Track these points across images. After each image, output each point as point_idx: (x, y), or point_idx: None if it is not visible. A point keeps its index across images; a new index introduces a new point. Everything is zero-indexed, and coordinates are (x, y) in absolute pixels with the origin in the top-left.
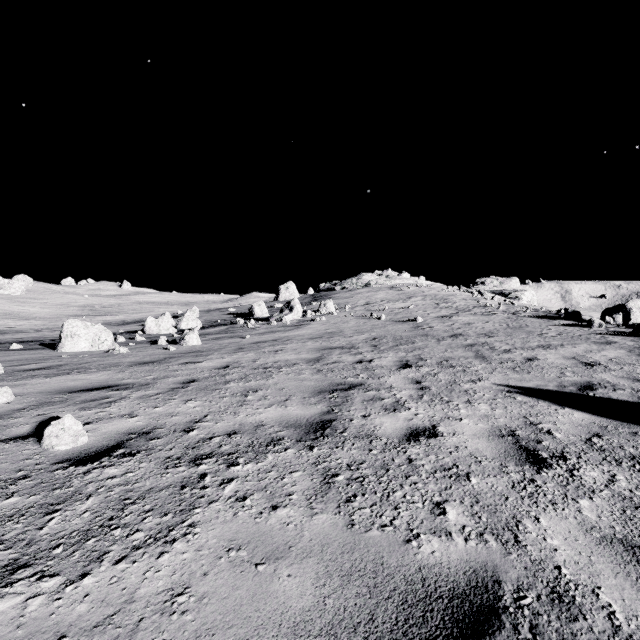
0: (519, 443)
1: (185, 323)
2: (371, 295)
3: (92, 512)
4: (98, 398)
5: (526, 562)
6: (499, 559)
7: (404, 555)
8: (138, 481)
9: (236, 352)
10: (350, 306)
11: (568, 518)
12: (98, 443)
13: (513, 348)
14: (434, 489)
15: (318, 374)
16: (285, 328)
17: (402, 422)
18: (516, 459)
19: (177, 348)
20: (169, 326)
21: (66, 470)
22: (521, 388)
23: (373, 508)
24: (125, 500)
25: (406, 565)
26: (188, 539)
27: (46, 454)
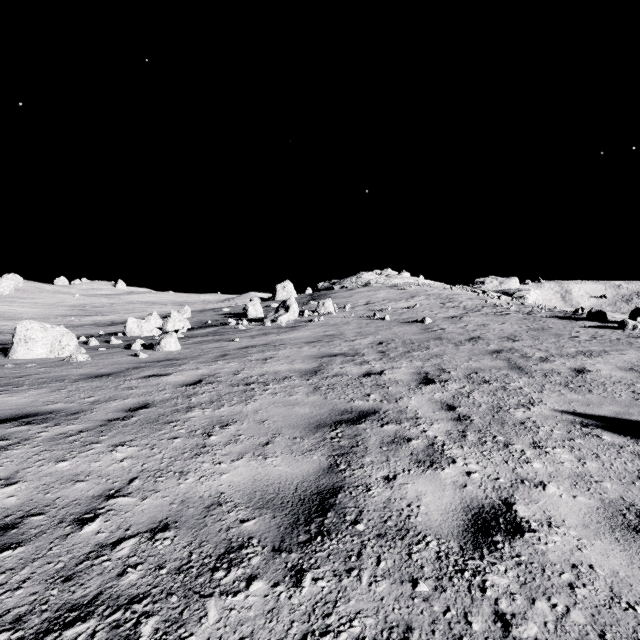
0: None
1: (171, 324)
2: (372, 294)
3: None
4: None
5: None
6: None
7: None
8: None
9: (216, 360)
10: (350, 306)
11: None
12: None
13: (549, 355)
14: None
15: (315, 394)
16: (279, 330)
17: (451, 493)
18: None
19: (150, 354)
20: (152, 327)
21: None
22: (597, 418)
23: None
24: None
25: None
26: None
27: None
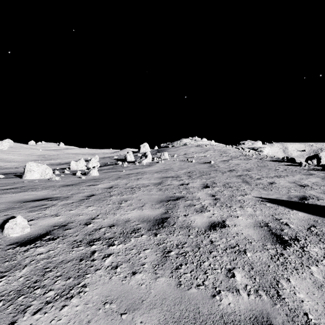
0: (271, 231)
1: (91, 164)
2: (187, 149)
3: (25, 277)
4: (40, 205)
5: (286, 310)
6: (270, 308)
7: (212, 306)
8: (55, 256)
9: (117, 179)
10: (176, 155)
11: (306, 279)
12: (35, 232)
13: (262, 177)
14: (226, 260)
15: (160, 191)
16: (143, 166)
17: (206, 218)
18: (271, 241)
19: (86, 177)
20: (82, 165)
21: (14, 249)
22: (268, 199)
23: (192, 273)
24: (46, 269)
25: (213, 313)
26: (80, 296)
27: (4, 239)
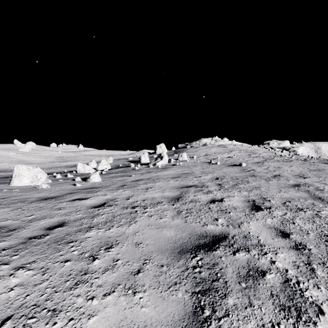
0: None
1: (101, 166)
2: (208, 150)
3: None
4: None
5: None
6: None
7: None
8: None
9: (118, 189)
10: (196, 156)
11: None
12: None
13: None
14: None
15: (178, 217)
16: (157, 170)
17: None
18: None
19: (83, 184)
20: (90, 168)
21: None
22: None
23: None
24: None
25: None
26: None
27: None
